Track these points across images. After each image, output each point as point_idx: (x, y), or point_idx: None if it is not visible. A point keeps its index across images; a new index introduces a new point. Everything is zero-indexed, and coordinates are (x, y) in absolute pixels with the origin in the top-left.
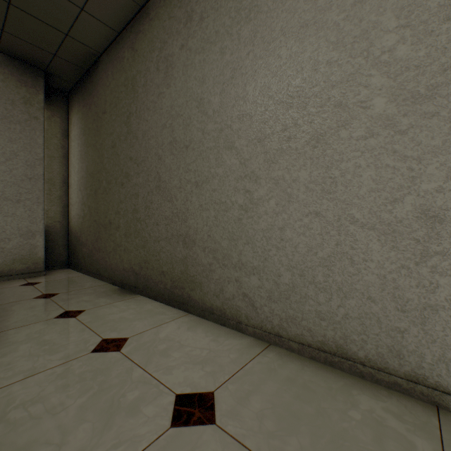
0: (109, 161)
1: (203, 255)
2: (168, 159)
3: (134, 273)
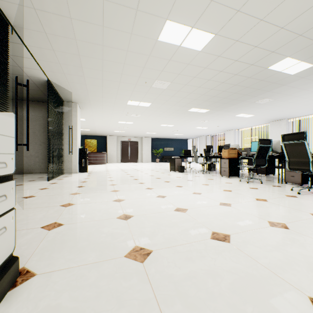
0: None
1: None
2: None
3: None
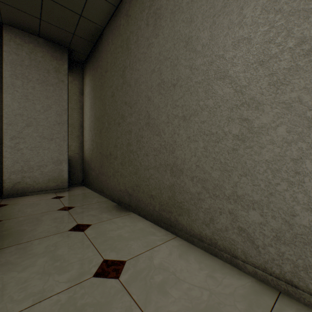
0: (109, 107)
1: (191, 184)
2: (156, 99)
3: (128, 194)
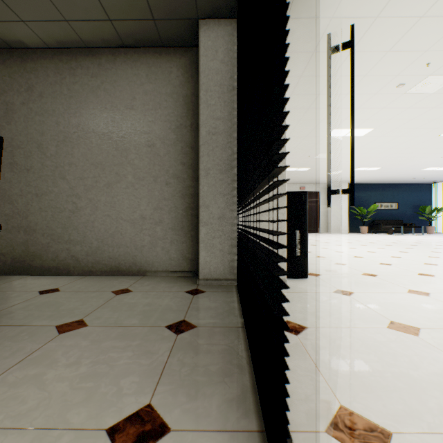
0: None
1: (43, 238)
2: (8, 174)
3: None
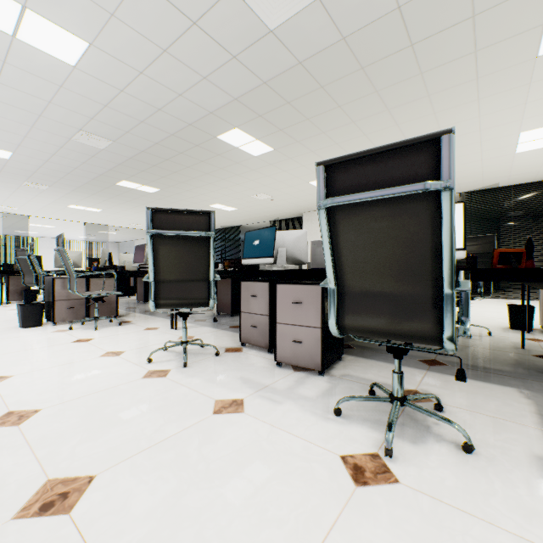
0: None
1: None
2: None
3: None
